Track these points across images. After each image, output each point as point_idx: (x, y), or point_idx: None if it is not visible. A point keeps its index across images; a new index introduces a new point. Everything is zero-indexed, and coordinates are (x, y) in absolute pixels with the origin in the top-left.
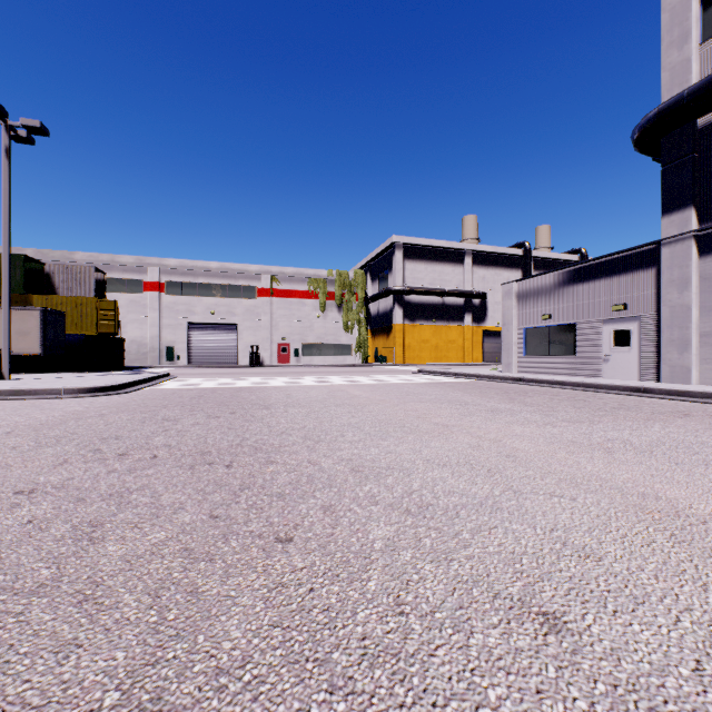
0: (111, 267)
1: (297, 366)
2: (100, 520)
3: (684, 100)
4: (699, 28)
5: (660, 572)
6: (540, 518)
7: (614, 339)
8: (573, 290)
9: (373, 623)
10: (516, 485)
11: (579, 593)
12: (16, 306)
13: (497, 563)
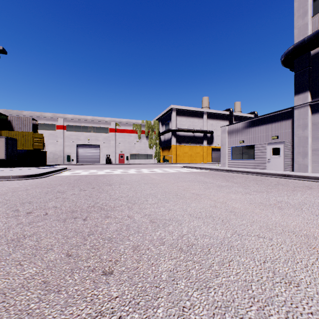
0: (40, 118)
1: (127, 164)
2: None
3: (305, 42)
4: (311, 9)
5: None
6: (255, 253)
7: (272, 152)
8: (253, 130)
9: None
10: (238, 230)
11: (293, 316)
12: None
13: (237, 290)
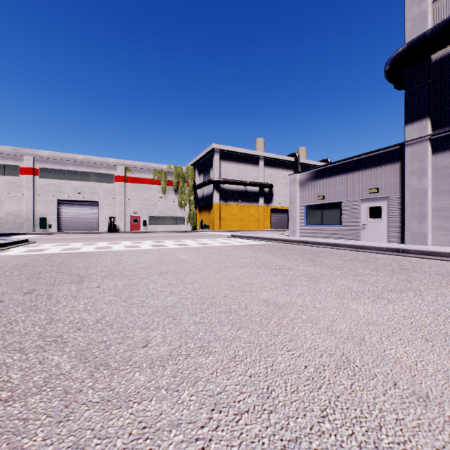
0: None
1: (145, 232)
2: None
3: (427, 37)
4: None
5: None
6: None
7: (369, 213)
8: (340, 179)
9: None
10: None
11: None
12: None
13: None
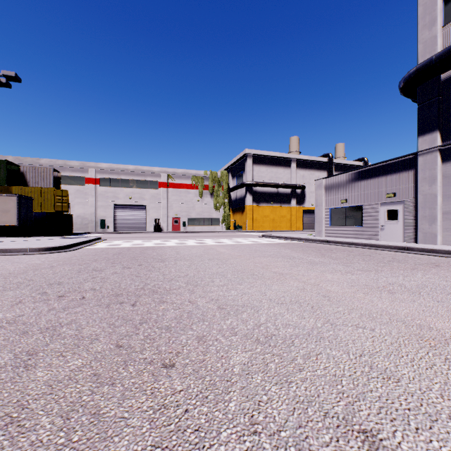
0: (64, 168)
1: (184, 232)
2: (36, 349)
3: (433, 62)
4: (442, 16)
5: (444, 391)
6: (351, 346)
7: (387, 216)
8: (361, 184)
9: (233, 442)
10: (332, 319)
11: (387, 411)
12: (0, 193)
13: (324, 385)
